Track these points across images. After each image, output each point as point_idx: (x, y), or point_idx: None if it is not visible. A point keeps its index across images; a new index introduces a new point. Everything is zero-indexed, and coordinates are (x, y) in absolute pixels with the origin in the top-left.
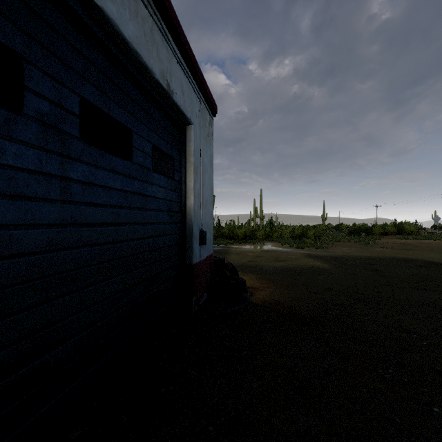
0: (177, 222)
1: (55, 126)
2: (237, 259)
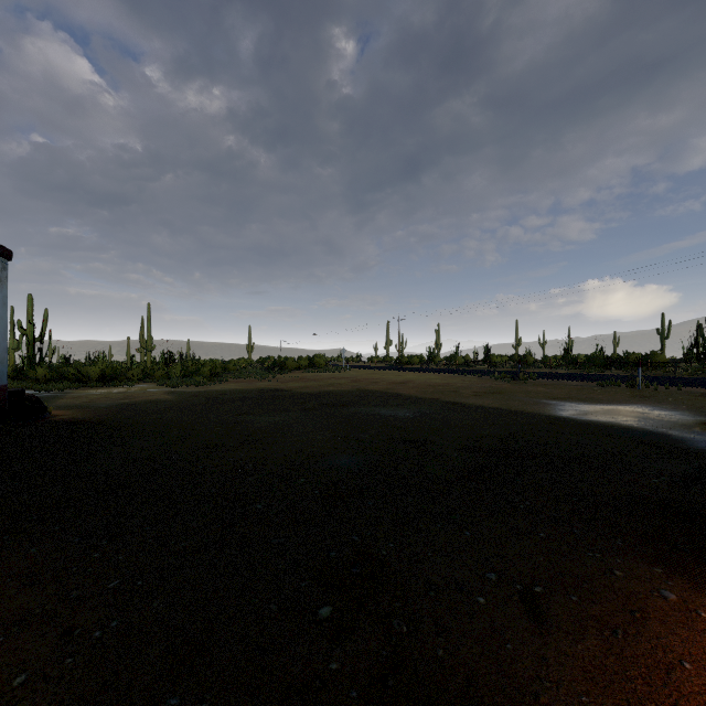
0: None
1: None
2: (68, 402)
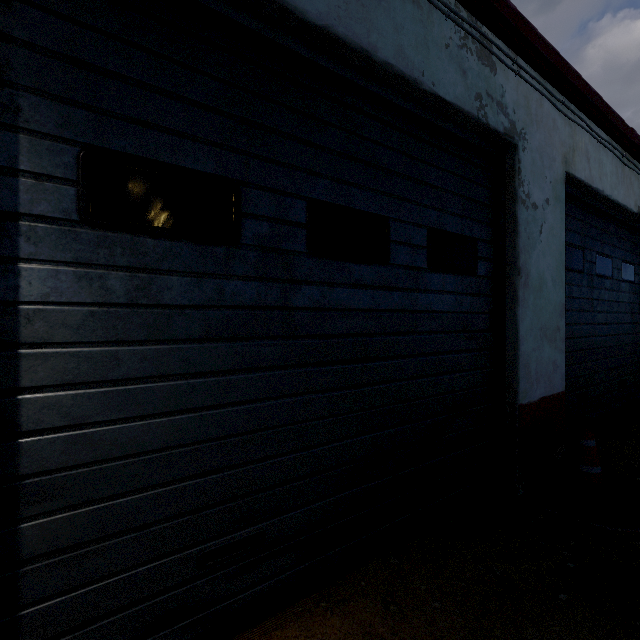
0: (636, 322)
1: (590, 273)
2: None
